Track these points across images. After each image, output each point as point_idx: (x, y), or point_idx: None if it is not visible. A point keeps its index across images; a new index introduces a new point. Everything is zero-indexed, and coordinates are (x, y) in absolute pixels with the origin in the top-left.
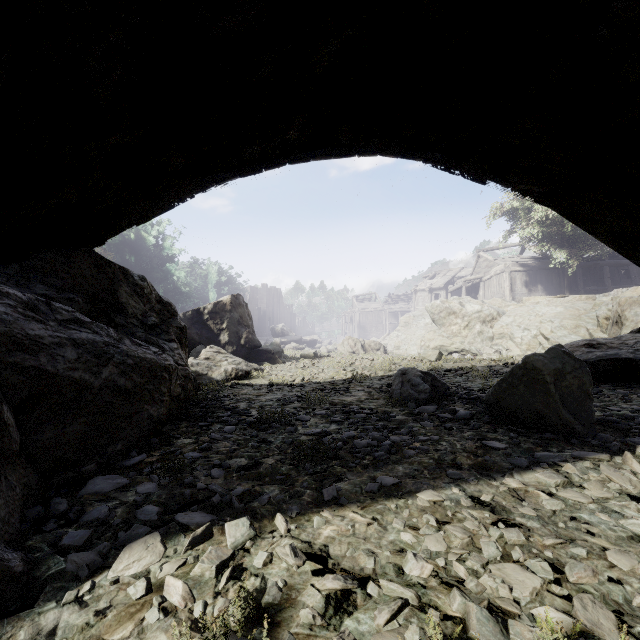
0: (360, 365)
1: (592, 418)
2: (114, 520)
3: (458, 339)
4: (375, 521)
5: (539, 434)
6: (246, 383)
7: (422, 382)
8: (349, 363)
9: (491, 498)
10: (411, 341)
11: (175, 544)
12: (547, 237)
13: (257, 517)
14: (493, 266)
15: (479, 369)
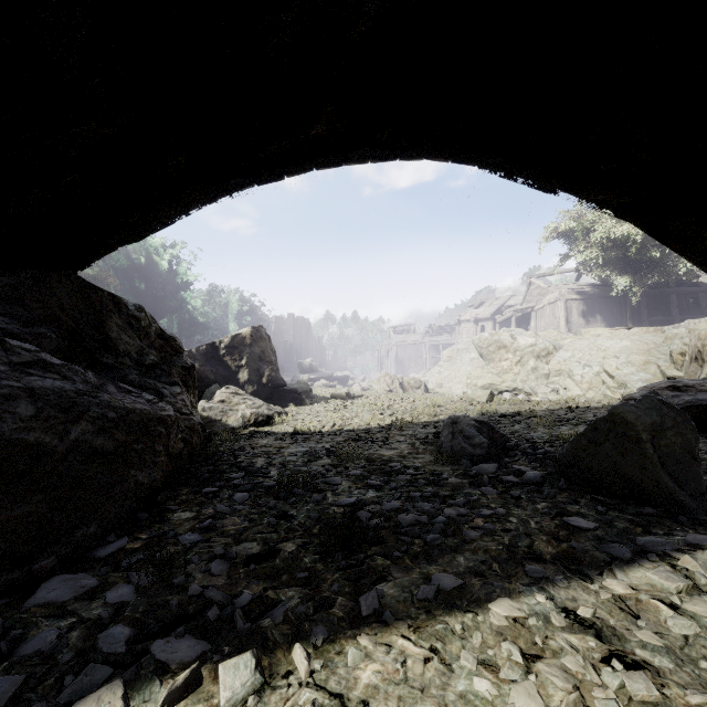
0: (399, 408)
1: (701, 487)
2: (63, 654)
3: (509, 376)
4: (434, 654)
5: (633, 507)
6: (267, 431)
7: (477, 434)
8: (387, 405)
9: (592, 613)
10: (455, 378)
11: (144, 700)
12: (608, 261)
13: (267, 646)
14: (546, 294)
15: (539, 414)
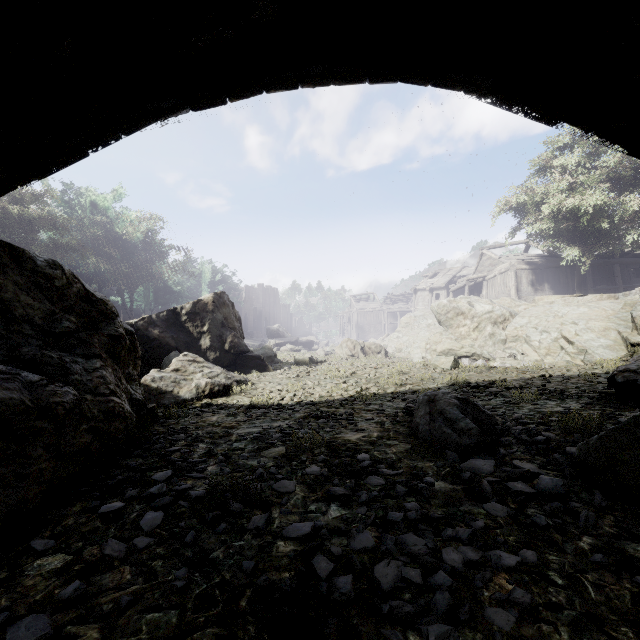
0: (363, 375)
1: None
2: None
3: (467, 342)
4: None
5: None
6: (220, 404)
7: (462, 416)
8: (350, 372)
9: None
10: (414, 343)
11: None
12: (558, 233)
13: None
14: (497, 264)
15: (514, 384)
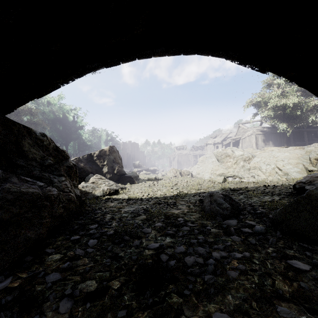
0: (180, 185)
1: None
2: None
3: (231, 169)
4: None
5: None
6: (114, 198)
7: (224, 202)
8: (174, 184)
9: None
10: (205, 170)
11: None
12: (276, 116)
13: None
14: (246, 131)
15: (251, 189)
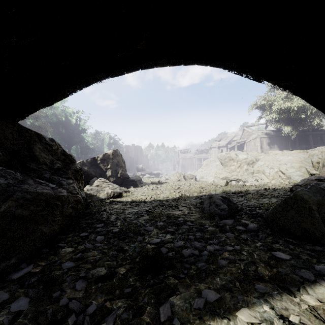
0: (183, 188)
1: None
2: None
3: (235, 173)
4: None
5: (308, 245)
6: (118, 200)
7: (222, 203)
8: (177, 187)
9: (299, 320)
10: (209, 174)
11: None
12: (280, 119)
13: None
14: (251, 135)
15: (251, 192)
